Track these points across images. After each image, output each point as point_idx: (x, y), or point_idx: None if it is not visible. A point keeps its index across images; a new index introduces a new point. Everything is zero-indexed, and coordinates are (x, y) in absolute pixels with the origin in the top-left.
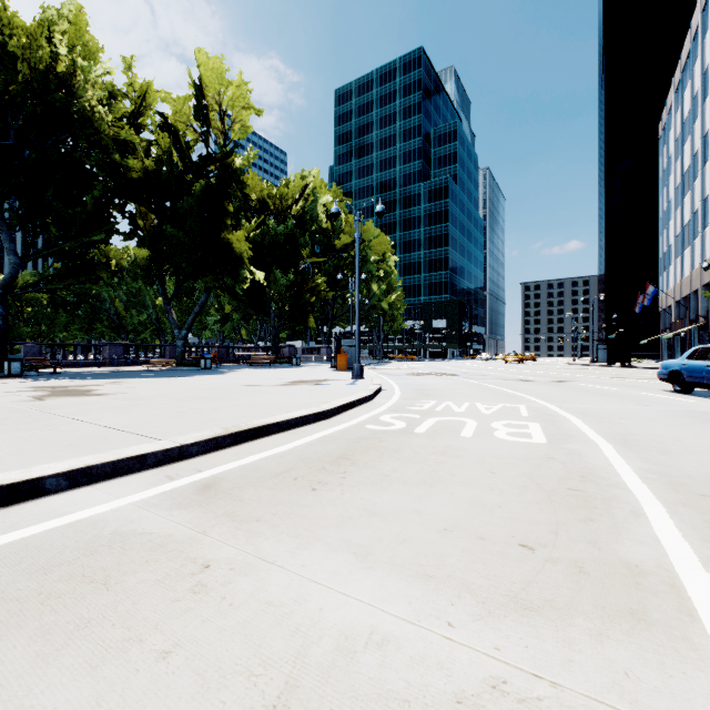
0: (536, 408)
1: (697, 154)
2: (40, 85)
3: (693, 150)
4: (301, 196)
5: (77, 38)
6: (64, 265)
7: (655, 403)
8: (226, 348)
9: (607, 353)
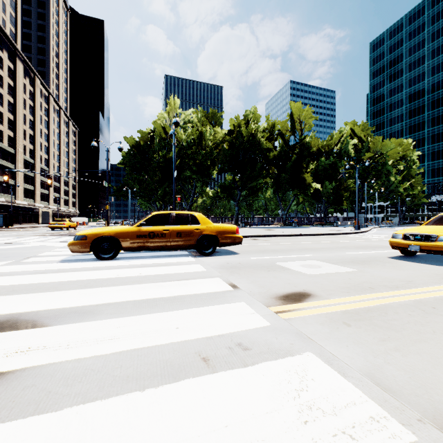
0: None
1: None
2: (247, 140)
3: None
4: (339, 141)
5: (254, 117)
6: (250, 192)
7: None
8: (300, 218)
9: None
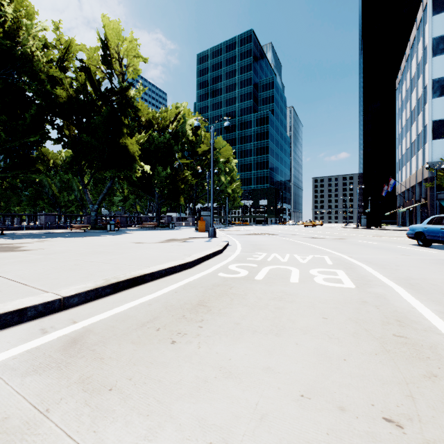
0: (336, 258)
1: (420, 99)
2: None
3: (418, 96)
4: (175, 119)
5: (19, 4)
6: (10, 160)
7: (411, 253)
8: (126, 217)
9: (366, 220)
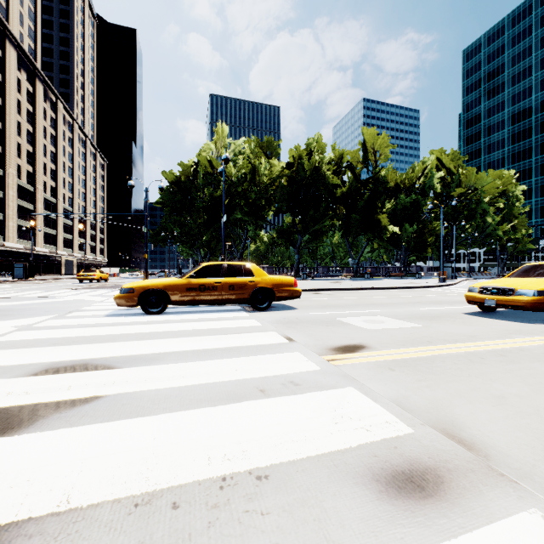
0: None
1: None
2: (310, 174)
3: None
4: (422, 174)
5: (318, 146)
6: (313, 236)
7: None
8: (375, 268)
9: None
